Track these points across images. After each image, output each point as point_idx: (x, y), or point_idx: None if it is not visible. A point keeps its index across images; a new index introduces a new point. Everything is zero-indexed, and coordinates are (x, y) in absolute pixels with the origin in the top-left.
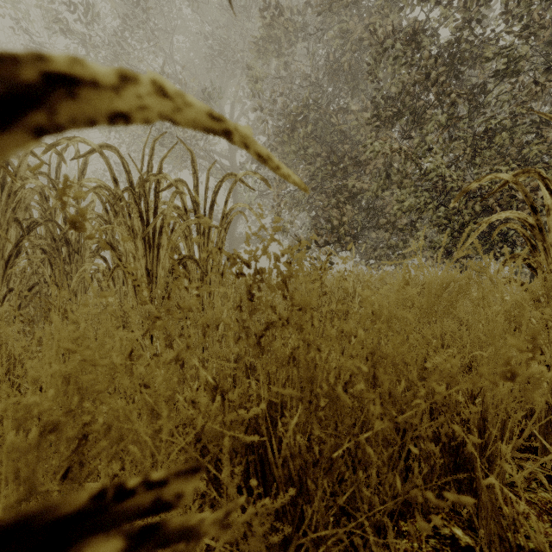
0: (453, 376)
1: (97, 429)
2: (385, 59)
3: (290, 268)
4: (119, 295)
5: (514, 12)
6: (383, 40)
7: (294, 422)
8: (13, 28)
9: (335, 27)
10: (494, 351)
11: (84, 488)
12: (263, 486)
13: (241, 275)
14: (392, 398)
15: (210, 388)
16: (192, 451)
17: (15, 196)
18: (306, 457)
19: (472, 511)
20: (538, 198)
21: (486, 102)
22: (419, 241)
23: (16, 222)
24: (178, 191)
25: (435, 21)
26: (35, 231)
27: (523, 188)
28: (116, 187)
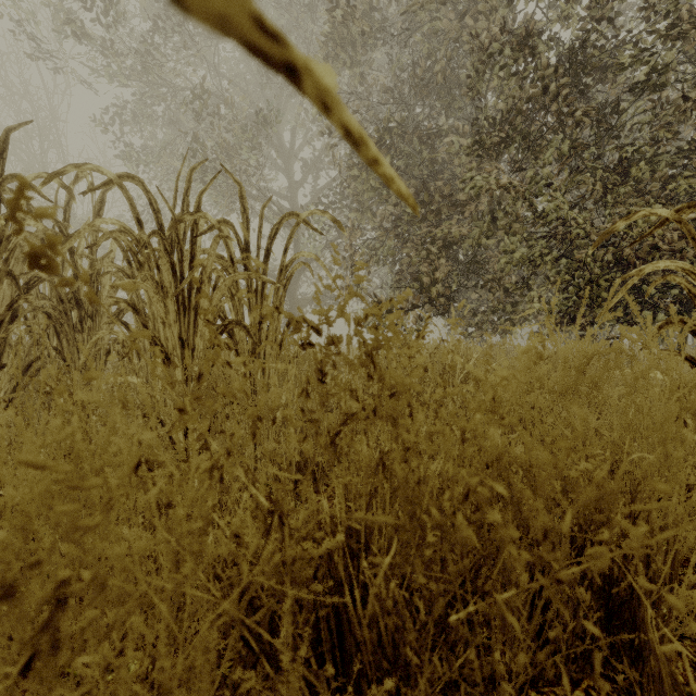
0: (614, 492)
1: (81, 591)
2: (488, 71)
3: (377, 336)
4: (146, 373)
5: (657, 7)
6: (488, 43)
7: (387, 562)
8: (13, 31)
9: (425, 28)
10: (663, 453)
11: (61, 681)
12: (339, 650)
13: (307, 346)
14: (523, 522)
15: (262, 513)
16: (235, 610)
17: (7, 242)
18: (405, 614)
19: (631, 677)
20: (688, 248)
21: (620, 123)
22: (533, 304)
23: (10, 277)
24: (222, 236)
25: (554, 19)
26: (37, 289)
27: (690, 228)
28: (140, 230)
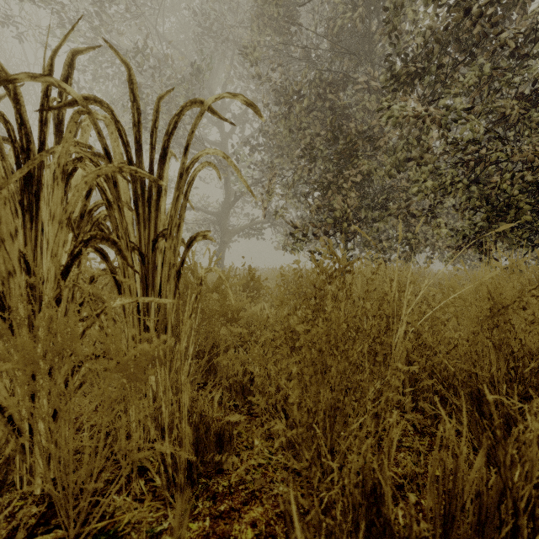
0: None
1: None
2: None
3: None
4: None
5: None
6: None
7: None
8: None
9: None
10: None
11: None
12: None
13: None
14: None
15: None
16: None
17: None
18: None
19: None
20: None
21: (531, 54)
22: (441, 229)
23: None
24: (82, 111)
25: None
26: None
27: None
28: None
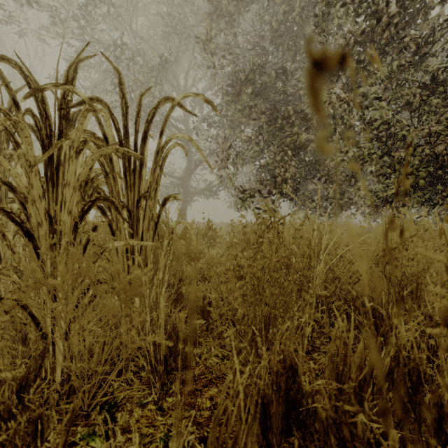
0: None
1: None
2: None
3: None
4: None
5: None
6: None
7: None
8: None
9: None
10: None
11: None
12: None
13: None
14: None
15: None
16: None
17: None
18: None
19: None
20: None
21: (430, 52)
22: (361, 191)
23: None
24: (90, 109)
25: None
26: None
27: None
28: (17, 110)
